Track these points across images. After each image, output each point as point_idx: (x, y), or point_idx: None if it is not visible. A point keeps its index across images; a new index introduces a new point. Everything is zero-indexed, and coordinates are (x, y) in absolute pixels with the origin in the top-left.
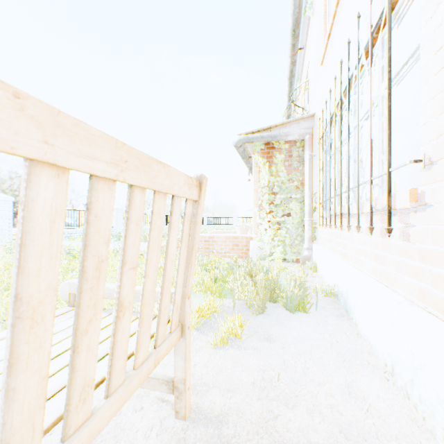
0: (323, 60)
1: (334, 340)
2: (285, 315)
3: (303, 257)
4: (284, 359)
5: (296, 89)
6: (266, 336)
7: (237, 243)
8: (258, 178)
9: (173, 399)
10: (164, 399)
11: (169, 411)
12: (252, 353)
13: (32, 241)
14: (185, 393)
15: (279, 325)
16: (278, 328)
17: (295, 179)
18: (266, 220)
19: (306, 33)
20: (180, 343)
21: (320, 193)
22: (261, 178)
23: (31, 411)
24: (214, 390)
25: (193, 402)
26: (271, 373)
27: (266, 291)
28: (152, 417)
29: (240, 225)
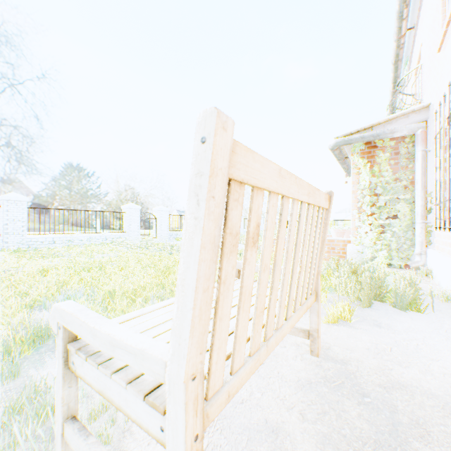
0: (441, 46)
1: (450, 335)
2: (393, 311)
3: (414, 262)
4: (395, 340)
5: (404, 77)
6: (374, 323)
7: (333, 246)
8: (357, 180)
9: (305, 346)
10: (298, 345)
11: (304, 351)
12: (363, 332)
13: (291, 229)
14: (318, 339)
15: (388, 318)
16: (387, 319)
17: (402, 178)
18: (366, 223)
19: (417, 10)
20: (314, 305)
21: (437, 194)
22: (360, 180)
23: (284, 297)
24: (334, 347)
25: (321, 350)
26: (383, 346)
27: (372, 287)
28: (293, 351)
29: (335, 228)
